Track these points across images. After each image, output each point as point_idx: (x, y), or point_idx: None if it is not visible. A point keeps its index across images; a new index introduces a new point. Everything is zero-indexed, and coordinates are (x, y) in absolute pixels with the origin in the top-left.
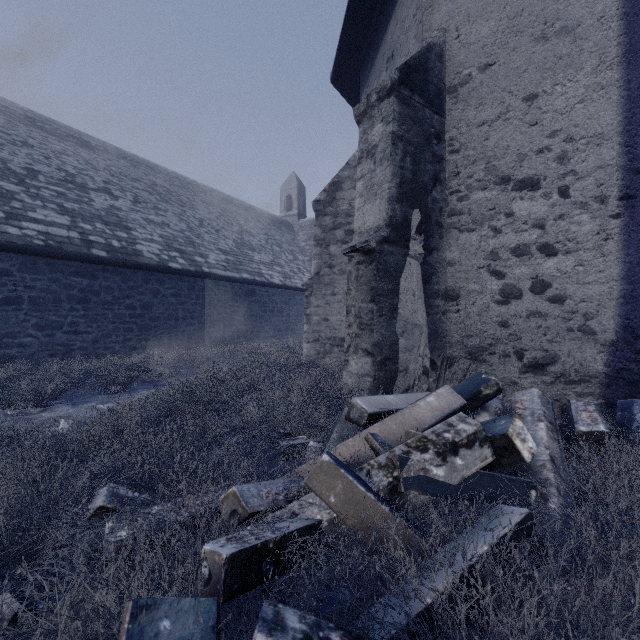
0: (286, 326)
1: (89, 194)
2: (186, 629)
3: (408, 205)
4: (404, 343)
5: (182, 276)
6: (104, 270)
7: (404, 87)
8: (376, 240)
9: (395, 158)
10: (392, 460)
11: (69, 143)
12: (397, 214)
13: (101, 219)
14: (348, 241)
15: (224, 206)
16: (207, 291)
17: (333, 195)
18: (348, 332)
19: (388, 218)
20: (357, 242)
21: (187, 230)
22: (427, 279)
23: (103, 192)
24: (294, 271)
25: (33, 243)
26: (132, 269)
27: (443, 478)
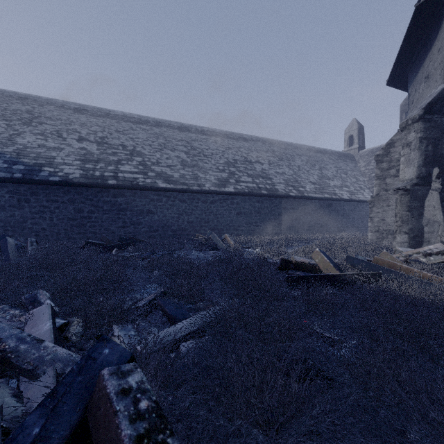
0: (352, 225)
1: (253, 165)
2: (362, 258)
3: (430, 167)
4: (427, 229)
5: (294, 199)
6: (265, 199)
7: (427, 115)
8: (410, 185)
9: (421, 148)
10: (406, 255)
11: (240, 141)
12: (423, 172)
13: (260, 176)
14: (398, 175)
15: (308, 154)
16: (306, 206)
17: (388, 150)
18: (395, 224)
19: (417, 175)
20: (400, 186)
21: (293, 174)
22: (443, 199)
23: (257, 162)
24: (357, 189)
25: (245, 191)
26: (275, 198)
27: (424, 262)
